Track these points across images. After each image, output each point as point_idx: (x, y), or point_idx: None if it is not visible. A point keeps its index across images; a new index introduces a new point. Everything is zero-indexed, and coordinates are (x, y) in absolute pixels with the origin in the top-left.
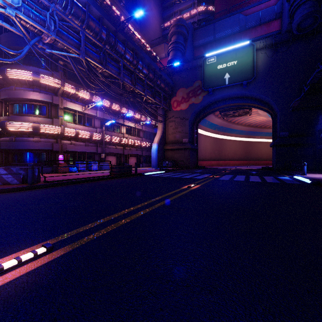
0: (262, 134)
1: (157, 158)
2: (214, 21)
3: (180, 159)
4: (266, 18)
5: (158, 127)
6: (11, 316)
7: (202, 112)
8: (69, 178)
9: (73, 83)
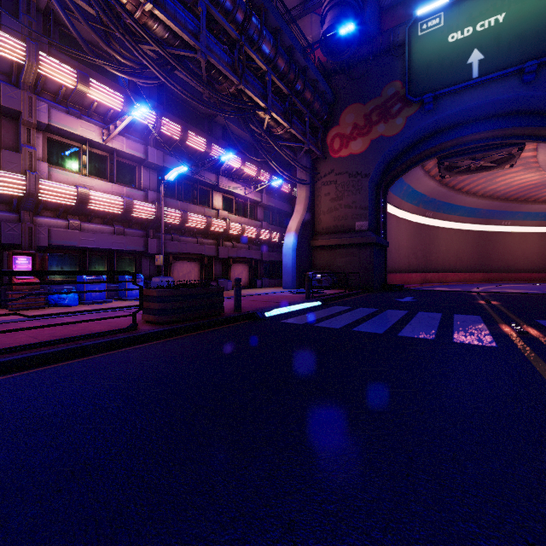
0: (517, 216)
1: (295, 267)
2: None
3: (349, 268)
4: None
5: (298, 195)
6: None
7: (399, 159)
8: None
9: (74, 64)
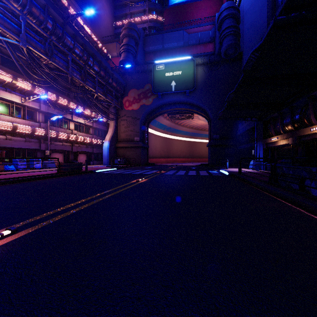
0: (203, 136)
1: (108, 156)
2: (163, 32)
3: (132, 156)
4: (204, 40)
5: (110, 124)
6: (1, 265)
7: (152, 113)
8: (8, 177)
9: (9, 71)
